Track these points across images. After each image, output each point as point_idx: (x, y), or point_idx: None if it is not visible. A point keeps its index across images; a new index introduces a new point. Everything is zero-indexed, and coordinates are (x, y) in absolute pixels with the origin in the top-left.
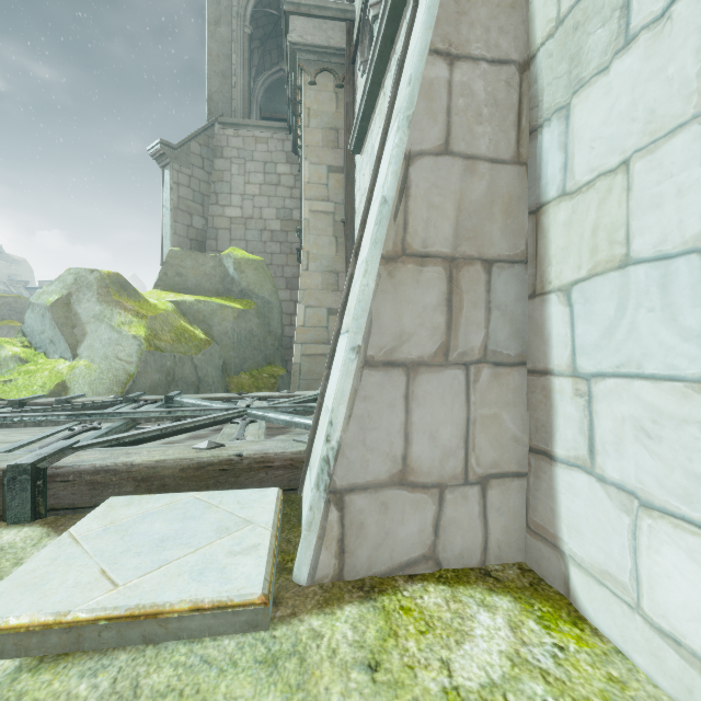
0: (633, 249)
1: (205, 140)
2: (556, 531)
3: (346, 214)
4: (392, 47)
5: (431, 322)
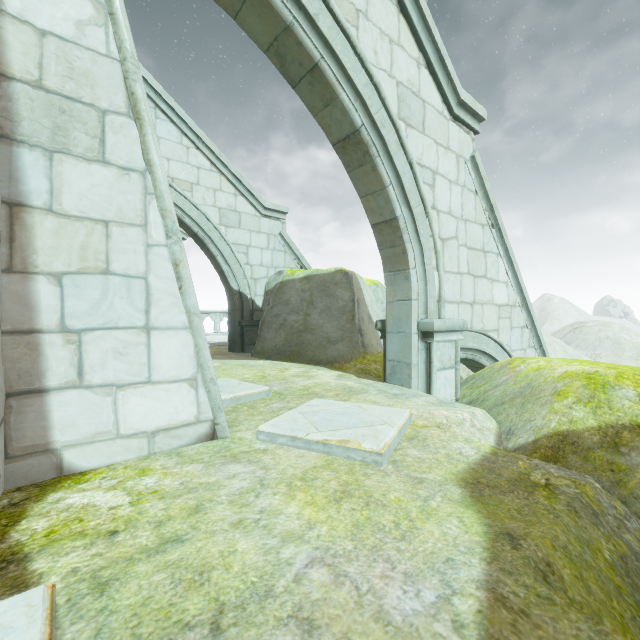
0: (113, 267)
1: None
2: (49, 439)
3: None
4: None
5: None
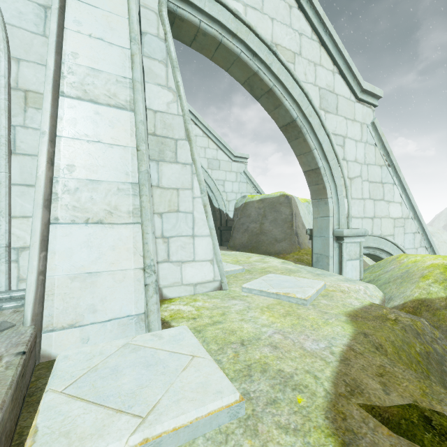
0: (180, 209)
1: None
2: (158, 283)
3: None
4: None
5: None
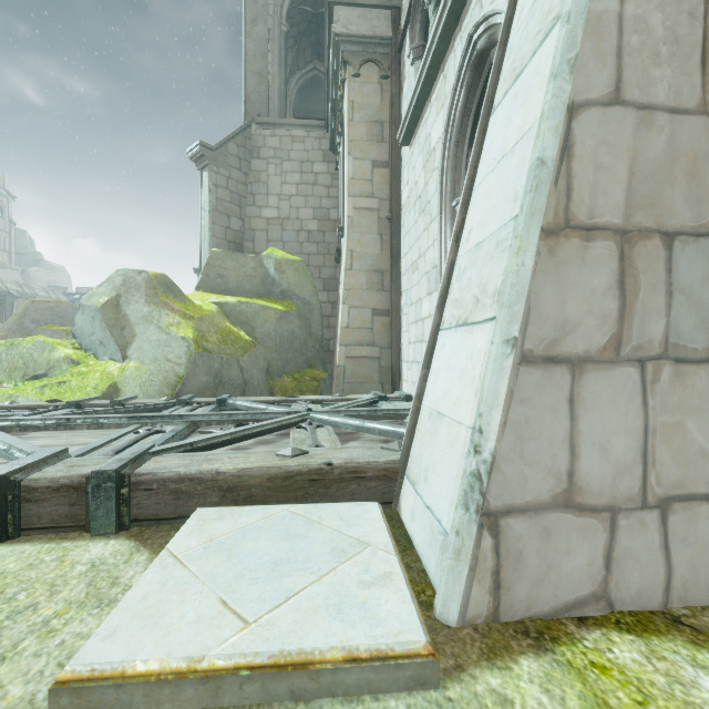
0: None
1: (242, 141)
2: None
3: (392, 210)
4: (457, 25)
5: (599, 309)
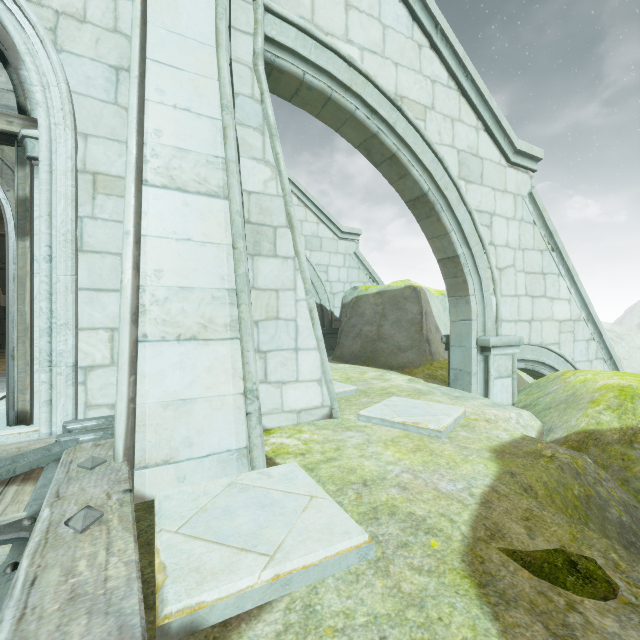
0: (280, 315)
1: None
2: None
3: None
4: None
5: None
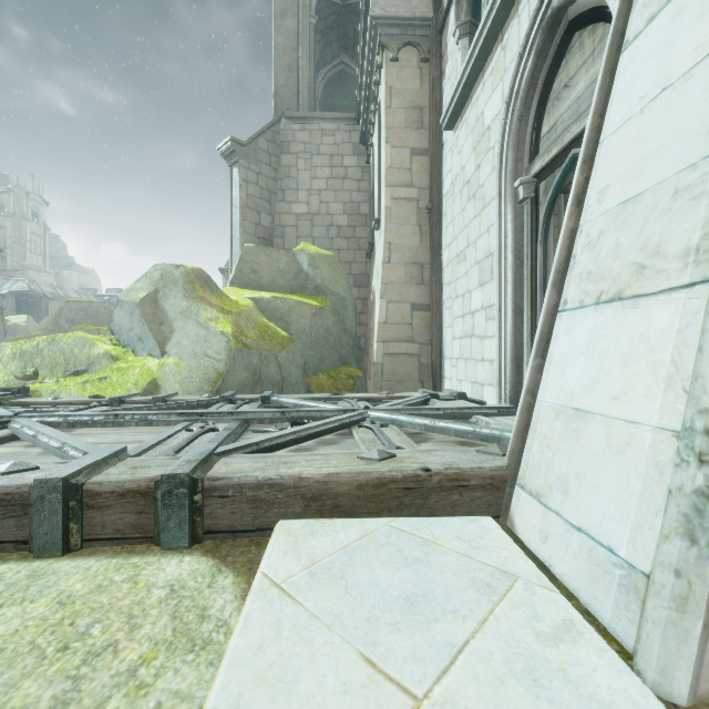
0: None
1: (272, 136)
2: None
3: (432, 199)
4: None
5: None
